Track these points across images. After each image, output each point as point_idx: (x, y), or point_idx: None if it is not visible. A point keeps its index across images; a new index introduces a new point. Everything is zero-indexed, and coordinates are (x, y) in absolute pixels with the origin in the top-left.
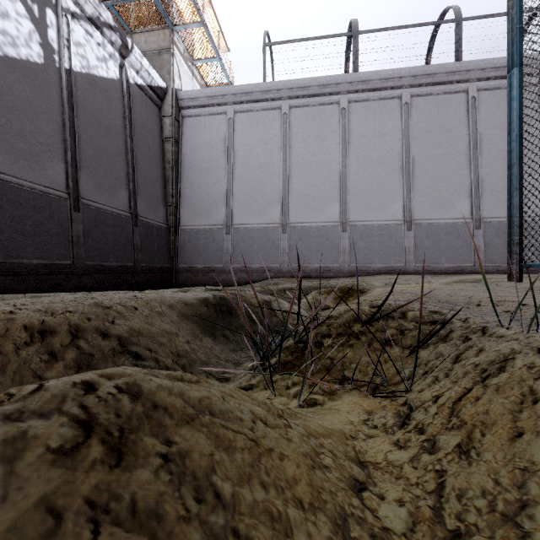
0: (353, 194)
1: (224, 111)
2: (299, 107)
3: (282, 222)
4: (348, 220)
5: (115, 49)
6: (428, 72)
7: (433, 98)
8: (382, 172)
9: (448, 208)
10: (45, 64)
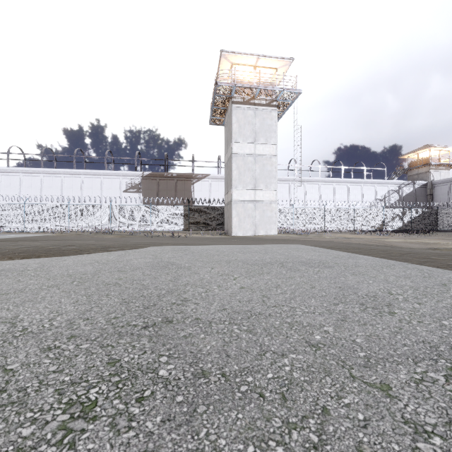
0: None
1: (447, 184)
2: None
3: None
4: None
5: (411, 185)
6: None
7: None
8: None
9: None
10: (399, 199)
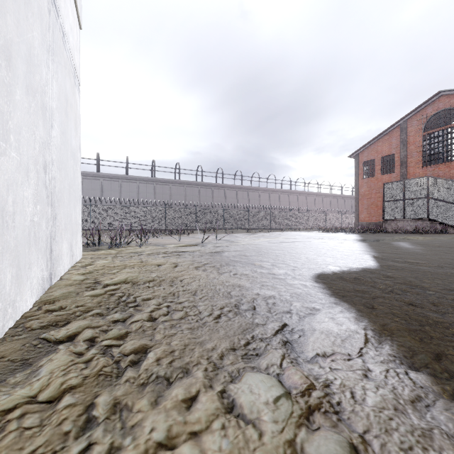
0: None
1: None
2: None
3: None
4: None
5: None
6: (87, 173)
7: (90, 180)
8: None
9: None
10: None
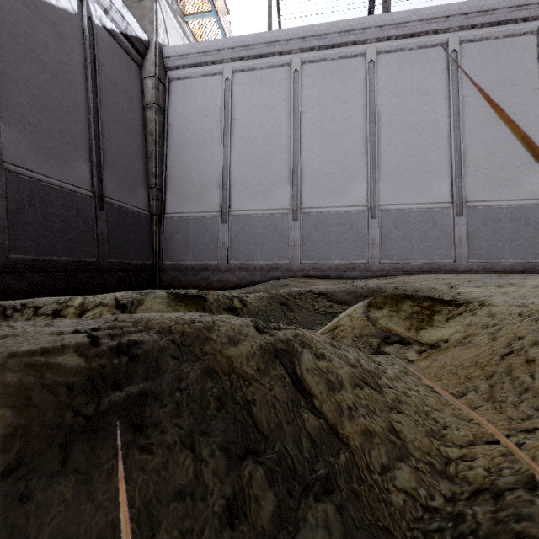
0: (385, 170)
1: (219, 71)
2: (313, 62)
3: (292, 207)
4: (378, 204)
5: None
6: (484, 8)
7: (490, 43)
8: (422, 141)
9: (512, 186)
10: None
